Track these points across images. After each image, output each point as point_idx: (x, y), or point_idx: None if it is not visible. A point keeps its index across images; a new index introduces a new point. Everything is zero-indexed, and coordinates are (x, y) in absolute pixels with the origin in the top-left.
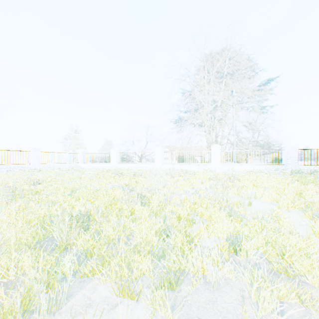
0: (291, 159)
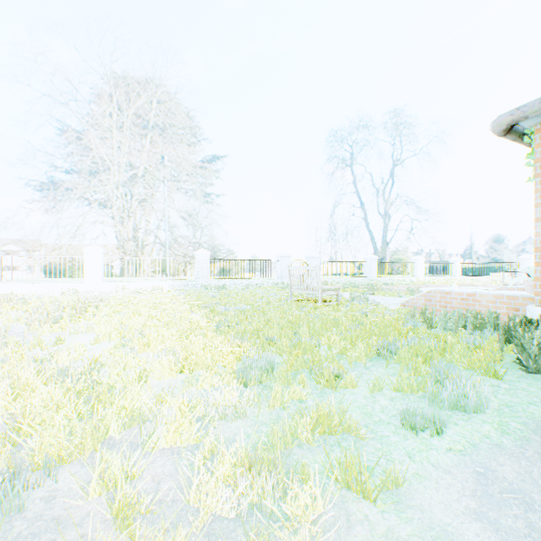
0: (204, 272)
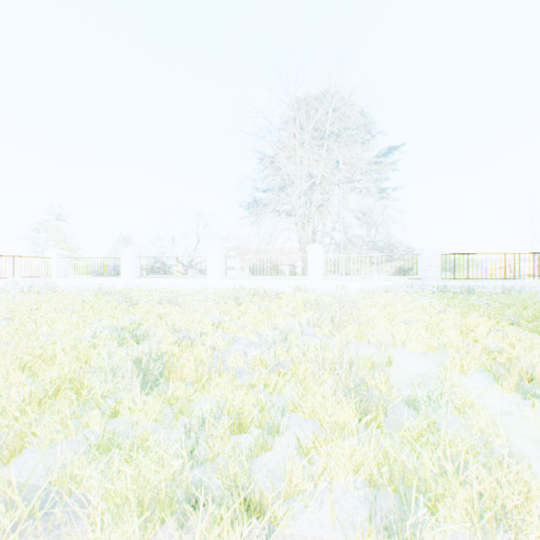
0: (432, 270)
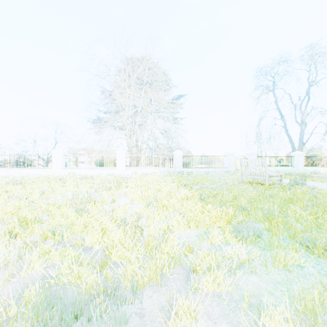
0: (179, 163)
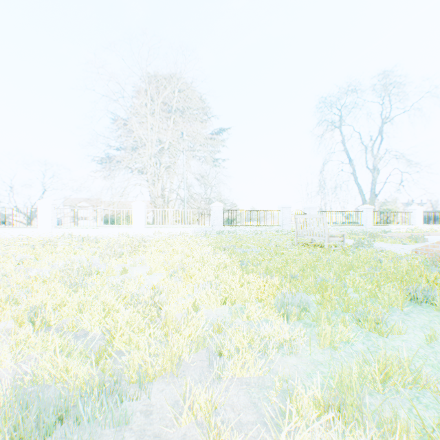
0: (218, 220)
